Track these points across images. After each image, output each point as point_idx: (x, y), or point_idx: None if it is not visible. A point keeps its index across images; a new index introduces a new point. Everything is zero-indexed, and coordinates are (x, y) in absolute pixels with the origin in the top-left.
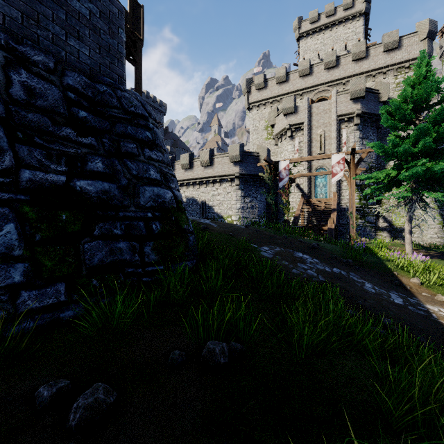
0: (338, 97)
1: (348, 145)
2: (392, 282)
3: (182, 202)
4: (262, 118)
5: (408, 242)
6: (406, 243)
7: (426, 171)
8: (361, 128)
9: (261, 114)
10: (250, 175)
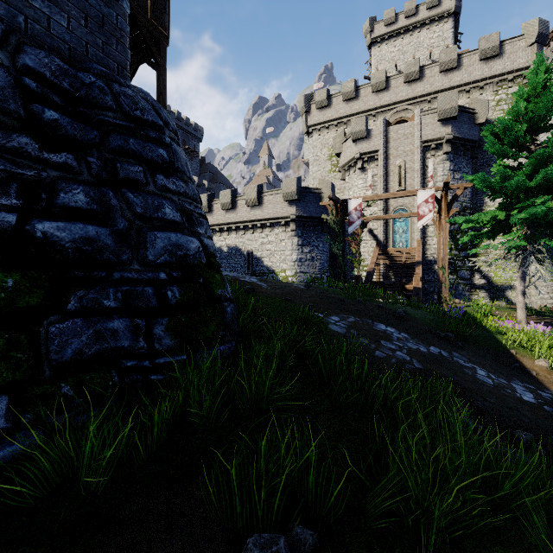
0: (423, 118)
1: (435, 179)
2: (510, 366)
3: (215, 256)
4: (325, 146)
5: (520, 306)
6: (517, 307)
7: (546, 211)
8: (451, 158)
9: (324, 140)
10: (310, 217)
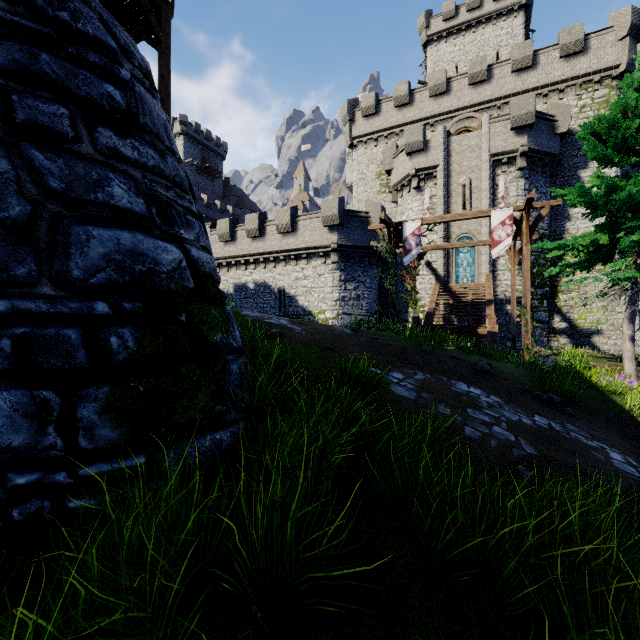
0: (492, 126)
1: (507, 201)
2: None
3: (214, 279)
4: (372, 161)
5: (628, 356)
6: (625, 357)
7: None
8: (527, 175)
9: (371, 155)
10: (355, 247)
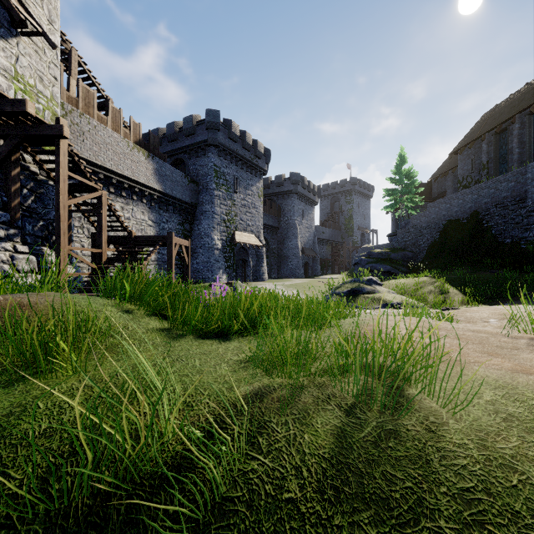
0: None
1: None
2: None
3: None
4: None
5: None
6: None
7: None
8: None
9: None
10: None
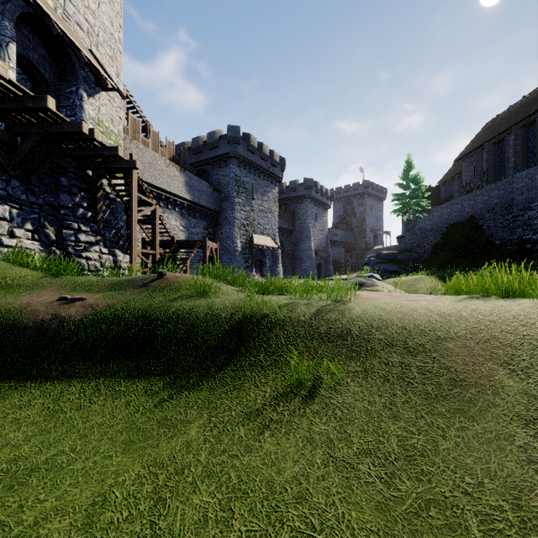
0: None
1: None
2: None
3: None
4: None
5: None
6: None
7: None
8: None
9: None
10: None
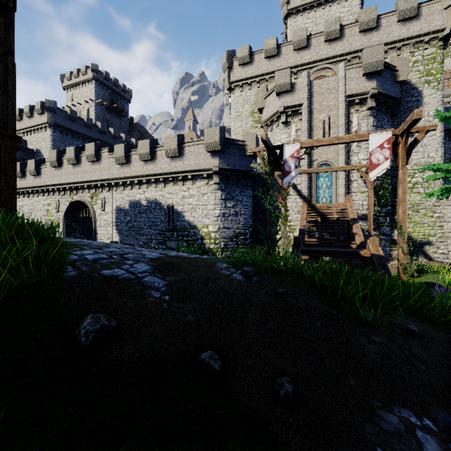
0: (348, 72)
1: None
2: None
3: None
4: (247, 102)
5: None
6: None
7: None
8: (375, 114)
9: (246, 97)
10: (234, 170)
